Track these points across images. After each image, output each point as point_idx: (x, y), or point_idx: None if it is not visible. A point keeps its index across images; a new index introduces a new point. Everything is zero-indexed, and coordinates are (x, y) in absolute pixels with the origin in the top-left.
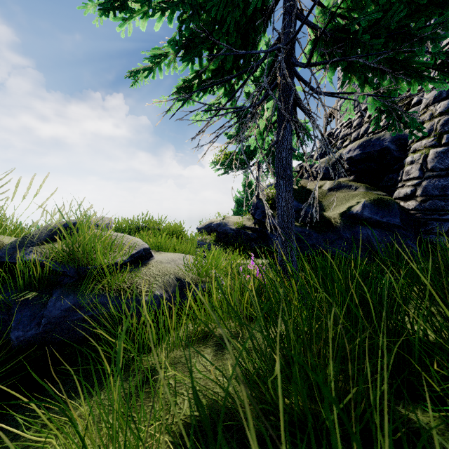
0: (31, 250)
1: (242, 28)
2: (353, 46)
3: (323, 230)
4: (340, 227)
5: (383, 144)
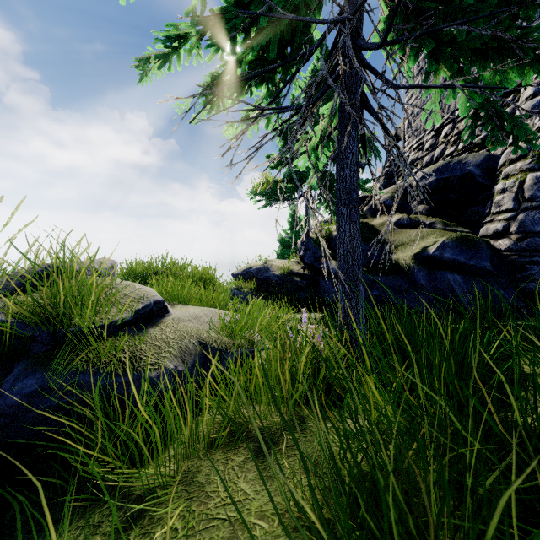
0: None
1: (290, 1)
2: (444, 21)
3: (392, 276)
4: (413, 273)
5: (465, 168)
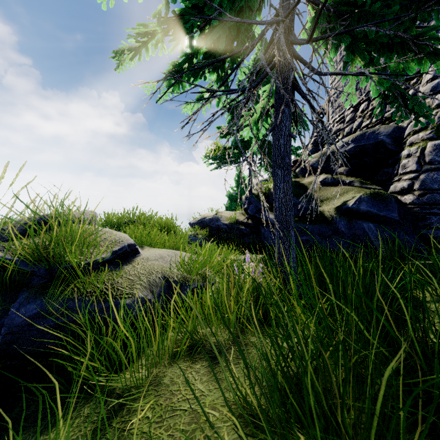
0: None
1: (236, 5)
2: (358, 21)
3: (318, 225)
4: (336, 222)
5: (378, 137)
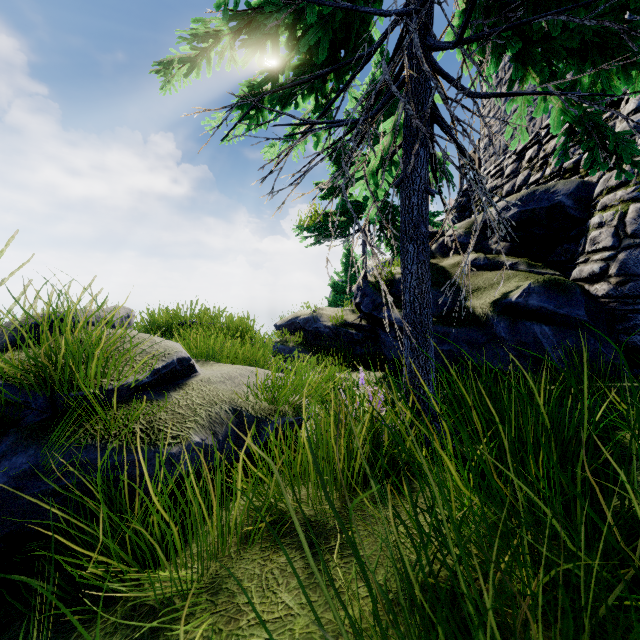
0: None
1: None
2: (533, 14)
3: (466, 328)
4: (492, 324)
5: (554, 198)
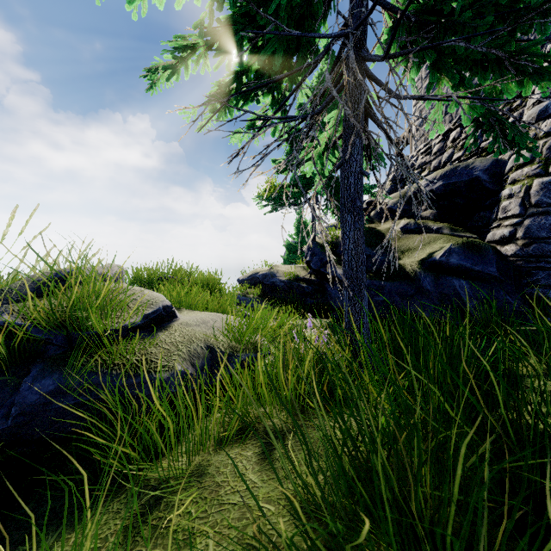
0: (4, 309)
1: (295, 12)
2: (445, 33)
3: (398, 282)
4: (420, 278)
5: (472, 173)
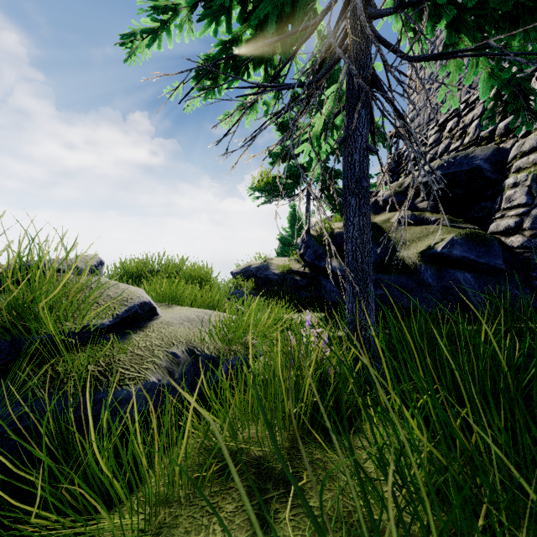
0: None
1: None
2: None
3: (397, 275)
4: (420, 271)
5: (473, 162)
